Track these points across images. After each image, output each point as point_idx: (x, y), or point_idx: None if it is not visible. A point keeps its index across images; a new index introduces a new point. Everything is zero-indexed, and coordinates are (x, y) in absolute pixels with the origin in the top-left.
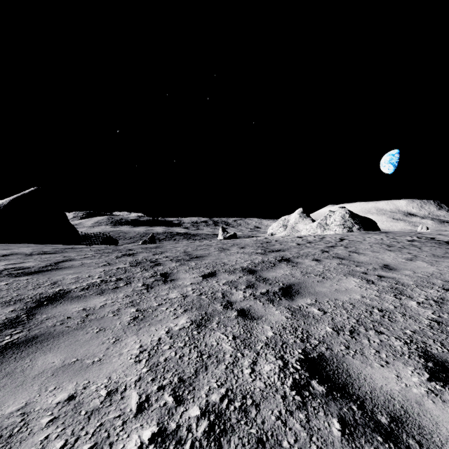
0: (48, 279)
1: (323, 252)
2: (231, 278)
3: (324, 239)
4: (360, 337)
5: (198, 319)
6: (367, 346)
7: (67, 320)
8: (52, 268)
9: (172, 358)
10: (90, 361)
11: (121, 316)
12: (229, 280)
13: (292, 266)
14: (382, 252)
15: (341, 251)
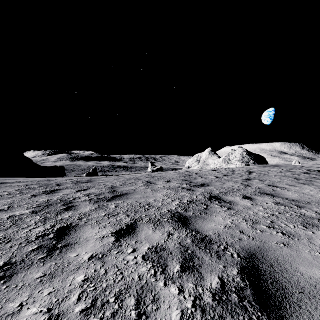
0: None
1: (246, 187)
2: (156, 239)
3: (235, 172)
4: None
5: None
6: None
7: None
8: None
9: None
10: None
11: None
12: (153, 246)
13: (228, 208)
14: (300, 186)
15: (261, 185)
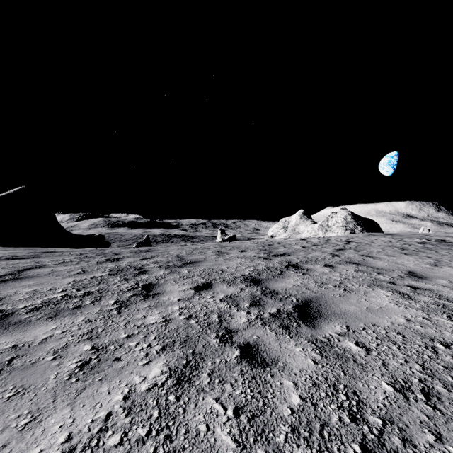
0: None
1: (333, 257)
2: (230, 292)
3: (329, 241)
4: (447, 408)
5: (181, 366)
6: None
7: None
8: (10, 278)
9: None
10: None
11: (63, 361)
12: (227, 295)
13: (303, 273)
14: (399, 256)
15: (353, 255)
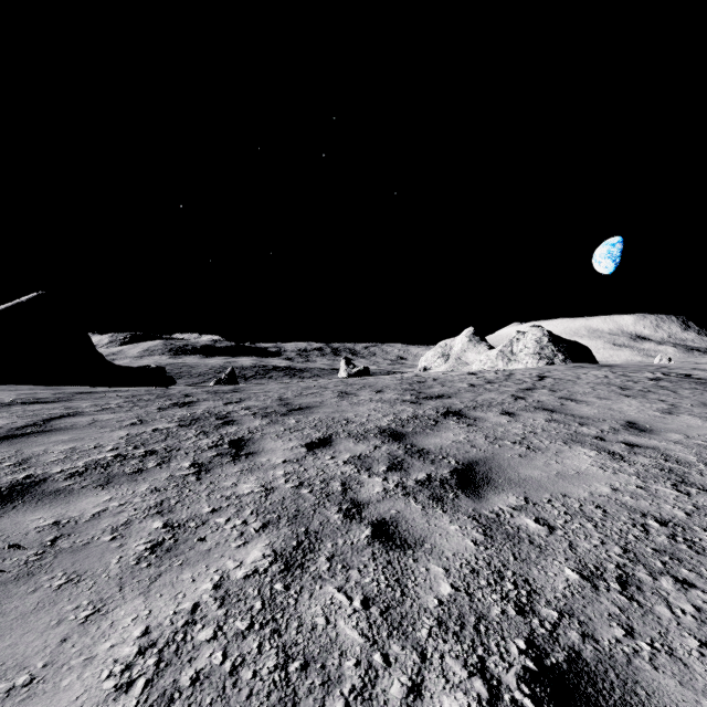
0: (14, 453)
1: (516, 400)
2: (359, 450)
3: (513, 377)
4: (648, 599)
5: (290, 548)
6: (673, 628)
7: (7, 554)
8: (33, 430)
9: (212, 672)
10: (4, 687)
11: (126, 541)
12: (355, 455)
13: (468, 425)
14: (616, 400)
15: (546, 397)
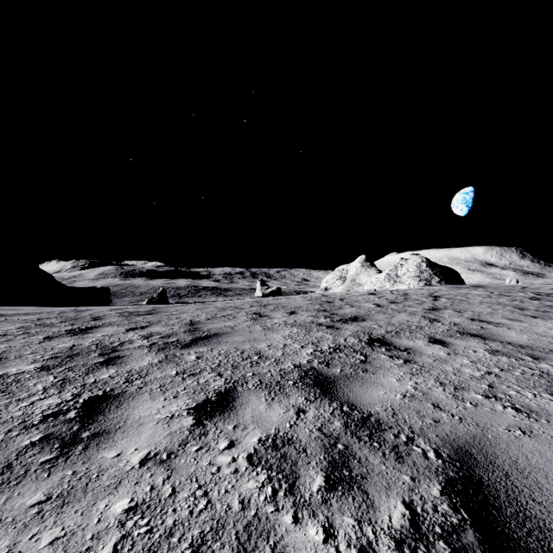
0: None
1: (432, 322)
2: (274, 421)
3: (409, 297)
4: None
5: None
6: None
7: None
8: None
9: None
10: None
11: None
12: (268, 435)
13: (405, 360)
14: (529, 321)
15: (458, 319)
